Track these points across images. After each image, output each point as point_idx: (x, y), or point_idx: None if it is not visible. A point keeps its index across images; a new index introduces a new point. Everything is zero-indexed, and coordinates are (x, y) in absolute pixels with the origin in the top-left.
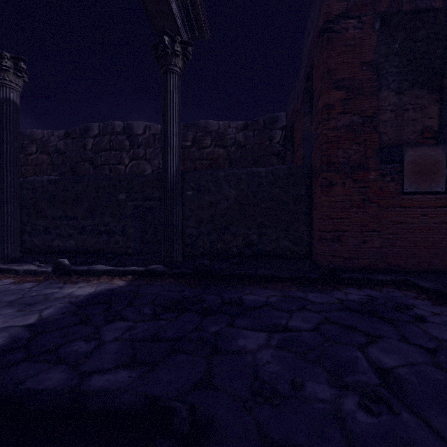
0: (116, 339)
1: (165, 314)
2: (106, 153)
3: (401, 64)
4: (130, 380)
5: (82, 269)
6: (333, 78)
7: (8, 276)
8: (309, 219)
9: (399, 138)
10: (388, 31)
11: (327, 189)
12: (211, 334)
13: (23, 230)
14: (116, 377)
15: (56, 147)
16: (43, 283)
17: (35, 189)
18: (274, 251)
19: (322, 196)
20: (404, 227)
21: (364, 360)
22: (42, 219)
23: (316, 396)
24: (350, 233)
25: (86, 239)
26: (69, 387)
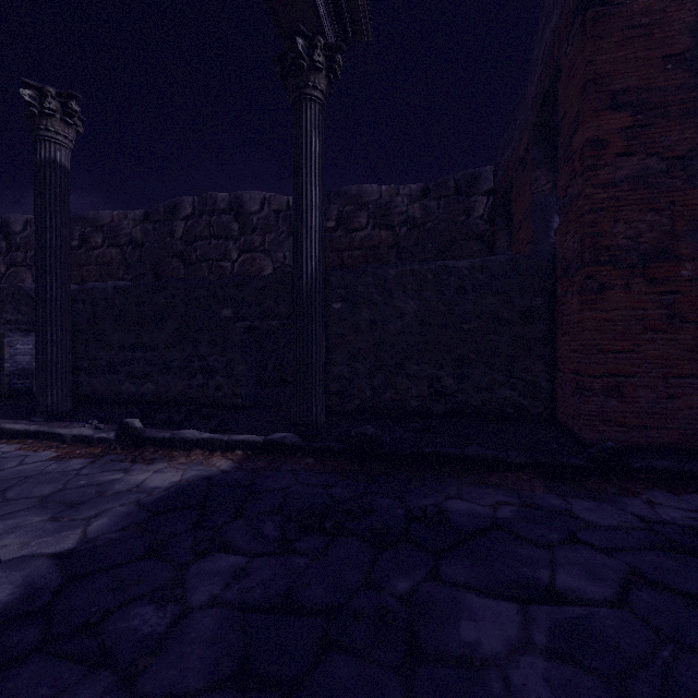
0: (214, 600)
1: (304, 540)
2: (204, 243)
3: None
4: None
5: (161, 437)
6: (606, 90)
7: (48, 444)
8: (550, 351)
9: None
10: None
11: (594, 297)
12: (399, 599)
13: (78, 367)
14: None
15: (130, 236)
16: (100, 461)
17: (96, 302)
18: (484, 407)
19: (584, 310)
20: None
21: None
22: (106, 349)
23: None
24: (642, 380)
25: (172, 381)
26: None
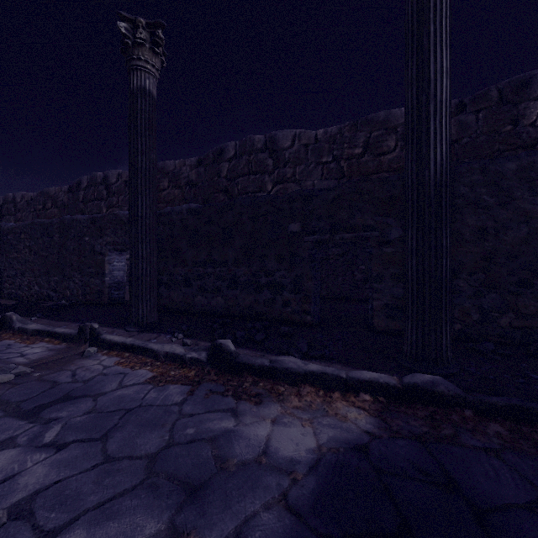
0: None
1: None
2: (244, 178)
3: None
4: None
5: (259, 365)
6: None
7: (143, 360)
8: None
9: None
10: None
11: None
12: None
13: (159, 281)
14: None
15: (188, 179)
16: (199, 392)
17: (173, 224)
18: None
19: None
20: None
21: None
22: (181, 265)
23: None
24: None
25: (240, 295)
26: None
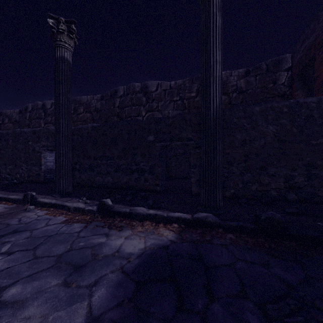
0: None
1: None
2: (129, 108)
3: None
4: None
5: (124, 212)
6: None
7: (61, 212)
8: None
9: None
10: None
11: None
12: None
13: (74, 168)
14: None
15: (95, 107)
16: (90, 226)
17: (83, 135)
18: None
19: None
20: None
21: None
22: (88, 159)
23: None
24: None
25: (121, 176)
26: None
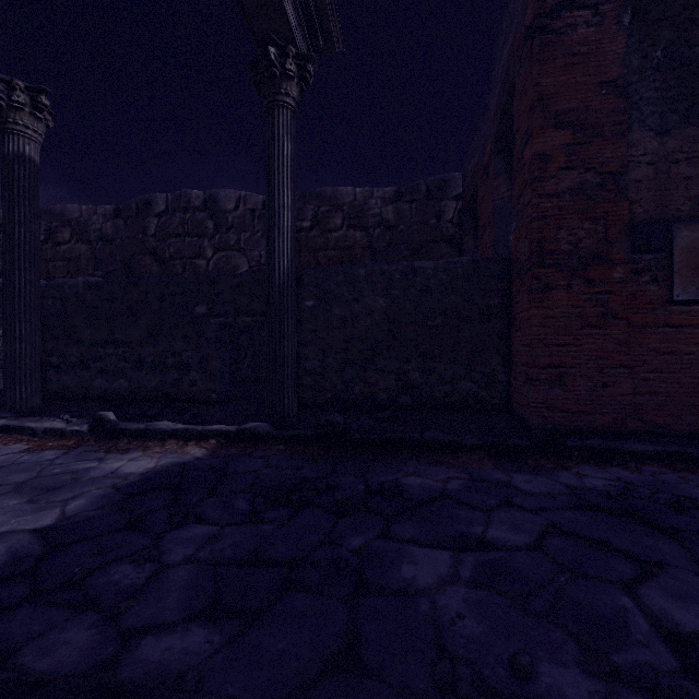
0: (188, 559)
1: (272, 512)
2: (177, 240)
3: (666, 85)
4: (210, 651)
5: (136, 429)
6: (550, 110)
7: (19, 438)
8: (506, 346)
9: (661, 210)
10: (645, 28)
11: (540, 296)
12: (353, 552)
13: (47, 363)
14: (185, 642)
15: (100, 232)
16: (74, 452)
17: (66, 298)
18: (447, 399)
19: (531, 308)
20: (673, 360)
21: (639, 615)
22: (77, 346)
23: (562, 696)
24: (581, 370)
25: (145, 377)
26: (99, 663)
